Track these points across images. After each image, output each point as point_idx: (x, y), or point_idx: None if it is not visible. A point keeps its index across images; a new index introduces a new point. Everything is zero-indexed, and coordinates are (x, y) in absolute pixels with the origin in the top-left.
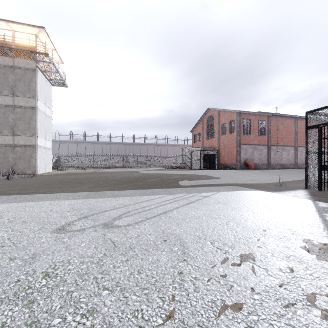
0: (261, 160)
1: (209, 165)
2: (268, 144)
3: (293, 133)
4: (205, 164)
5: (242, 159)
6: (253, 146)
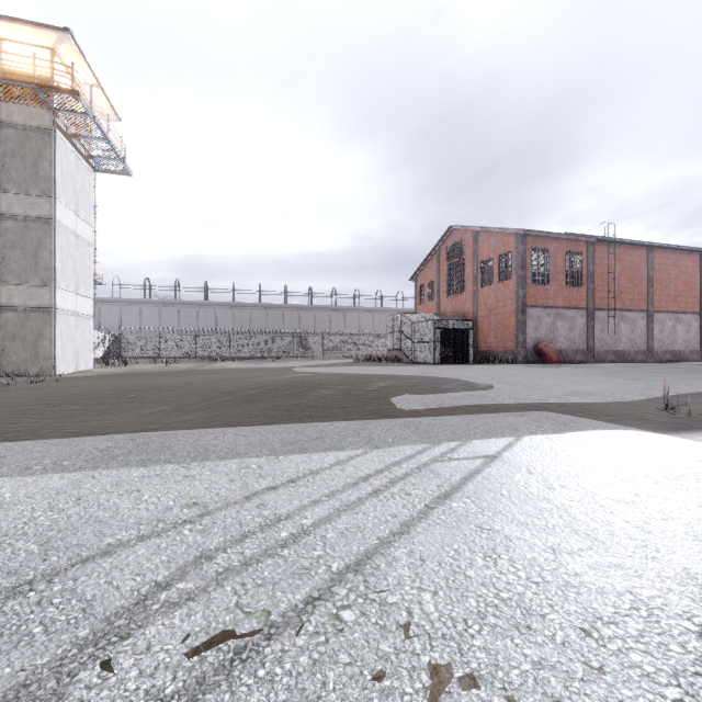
0: (573, 342)
1: (455, 355)
2: (589, 306)
3: (644, 282)
4: (445, 352)
5: (530, 341)
6: (554, 312)
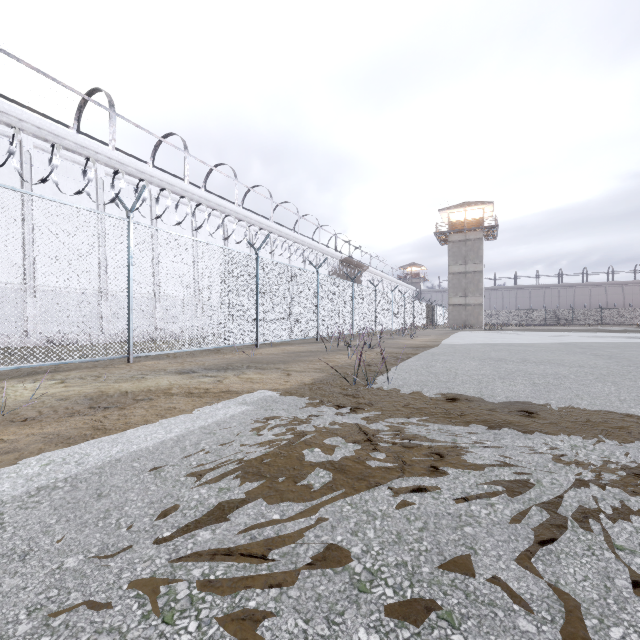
0: None
1: None
2: None
3: None
4: None
5: None
6: None
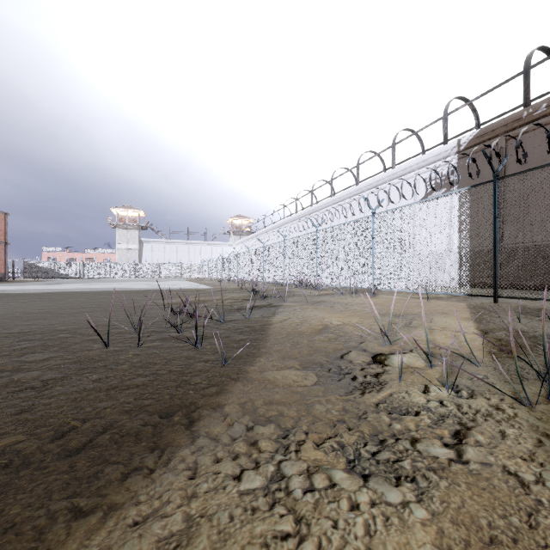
0: None
1: None
2: None
3: None
4: None
5: None
6: None
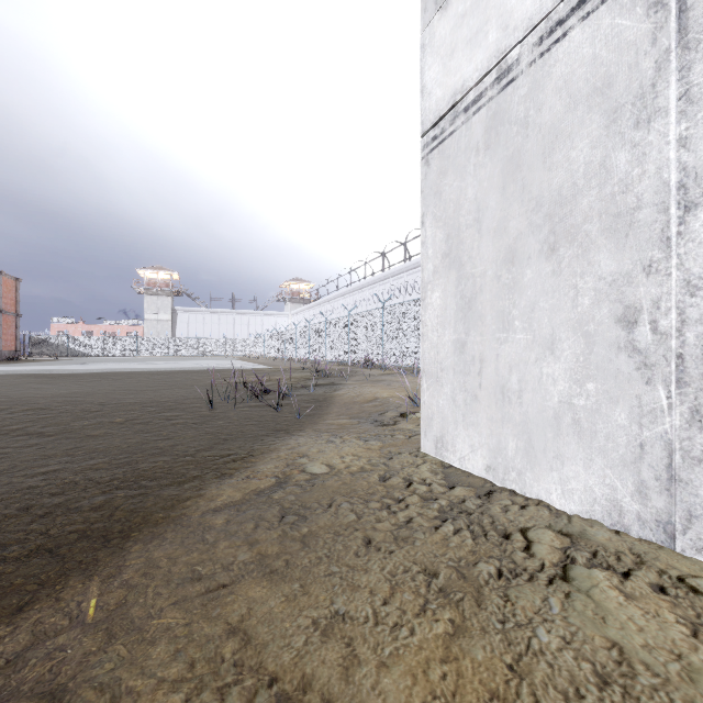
0: None
1: None
2: None
3: None
4: None
5: None
6: None
